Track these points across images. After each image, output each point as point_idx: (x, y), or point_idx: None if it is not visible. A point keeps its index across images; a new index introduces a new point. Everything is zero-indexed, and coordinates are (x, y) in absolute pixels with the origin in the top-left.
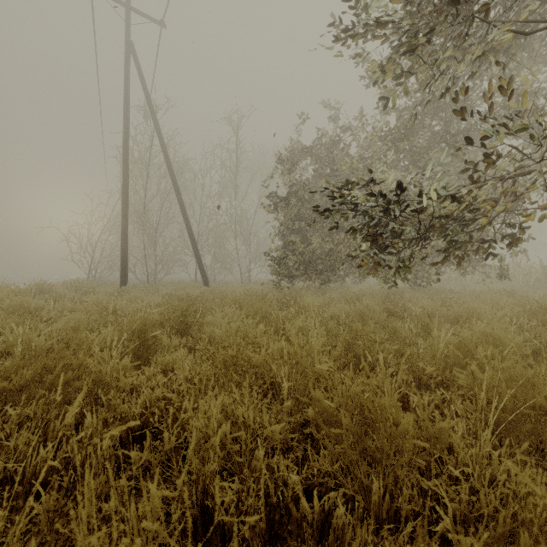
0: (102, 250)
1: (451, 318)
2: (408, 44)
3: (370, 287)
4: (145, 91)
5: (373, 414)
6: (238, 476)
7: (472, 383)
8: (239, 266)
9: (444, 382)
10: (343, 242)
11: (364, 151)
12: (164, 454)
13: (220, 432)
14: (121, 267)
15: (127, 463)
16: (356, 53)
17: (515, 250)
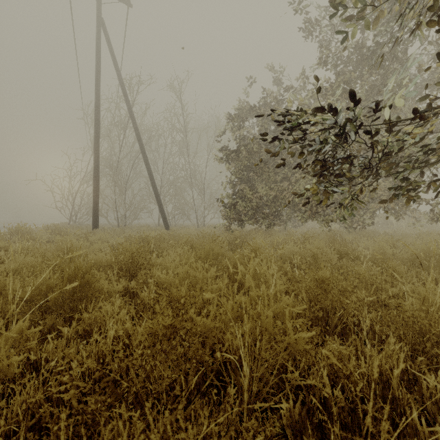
0: (81, 200)
1: (406, 260)
2: None
3: (311, 230)
4: (114, 61)
5: None
6: None
7: None
8: (195, 212)
9: None
10: (287, 189)
11: None
12: None
13: None
14: (93, 212)
15: None
16: None
17: None
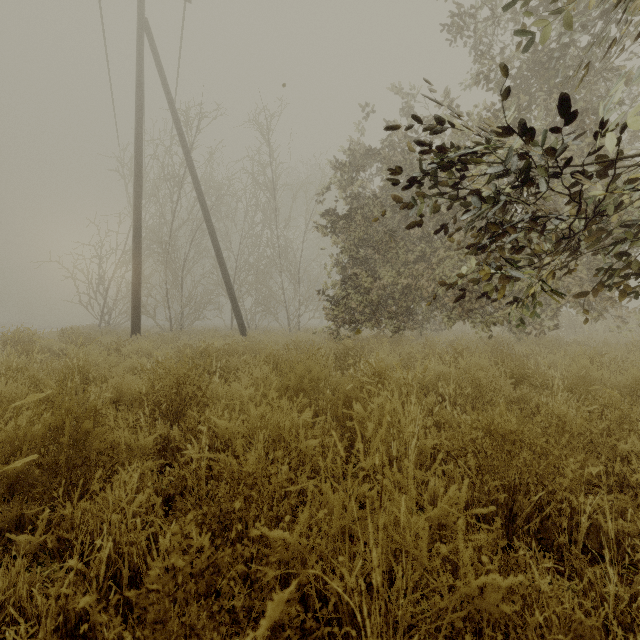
0: (117, 291)
1: (626, 389)
2: None
3: (461, 337)
4: (164, 84)
5: None
6: None
7: None
8: (286, 309)
9: None
10: (425, 275)
11: None
12: None
13: None
14: (132, 310)
15: None
16: None
17: None
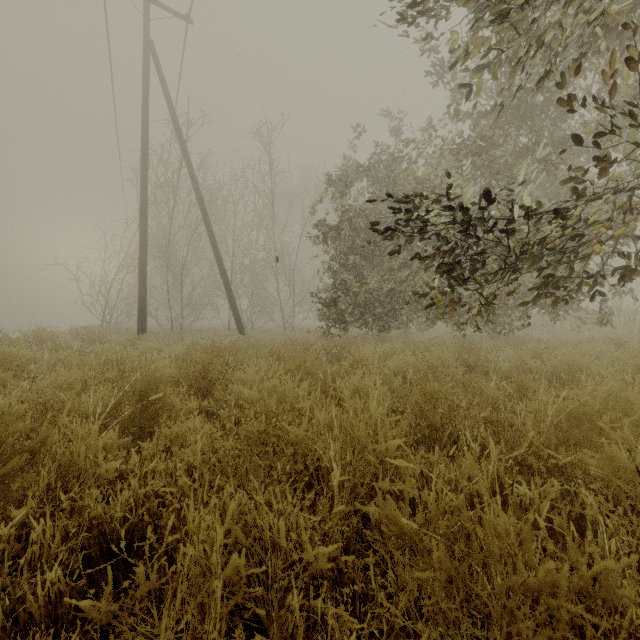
0: (118, 292)
1: (548, 374)
2: (498, 12)
3: (440, 335)
4: (168, 100)
5: (485, 543)
6: (259, 639)
7: (611, 473)
8: (281, 310)
9: (556, 465)
10: (406, 280)
11: (432, 170)
12: (138, 601)
13: (230, 565)
14: (139, 311)
15: (100, 594)
16: (427, 35)
17: (619, 290)
